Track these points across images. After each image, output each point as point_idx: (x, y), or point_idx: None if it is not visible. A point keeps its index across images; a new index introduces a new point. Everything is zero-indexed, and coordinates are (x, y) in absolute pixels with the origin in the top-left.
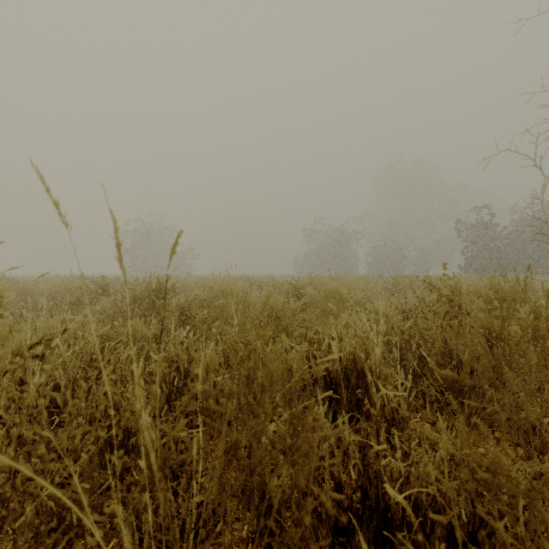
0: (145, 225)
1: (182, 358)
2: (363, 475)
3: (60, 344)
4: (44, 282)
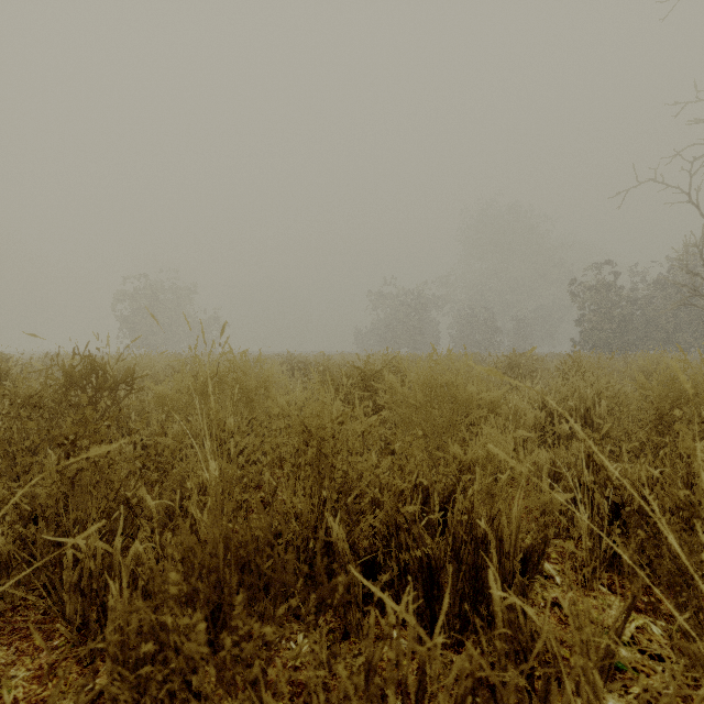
0: (152, 284)
1: None
2: None
3: None
4: None
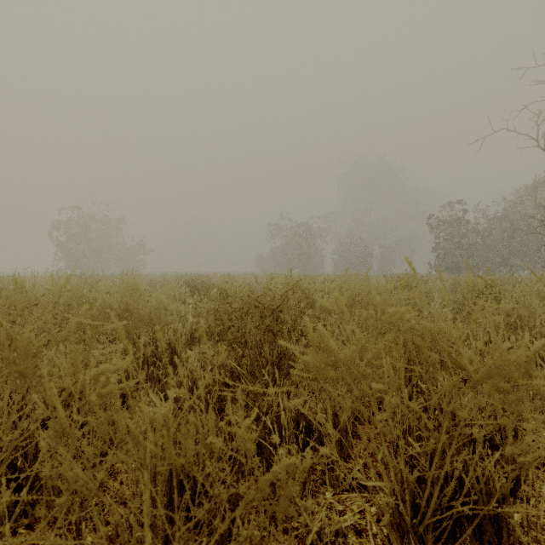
0: (86, 215)
1: None
2: None
3: None
4: None
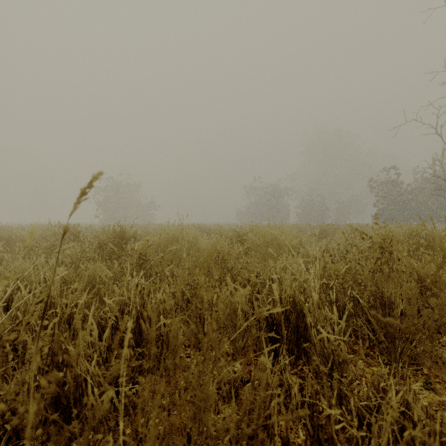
0: (115, 182)
1: (134, 301)
2: (313, 436)
3: (22, 288)
4: (25, 230)
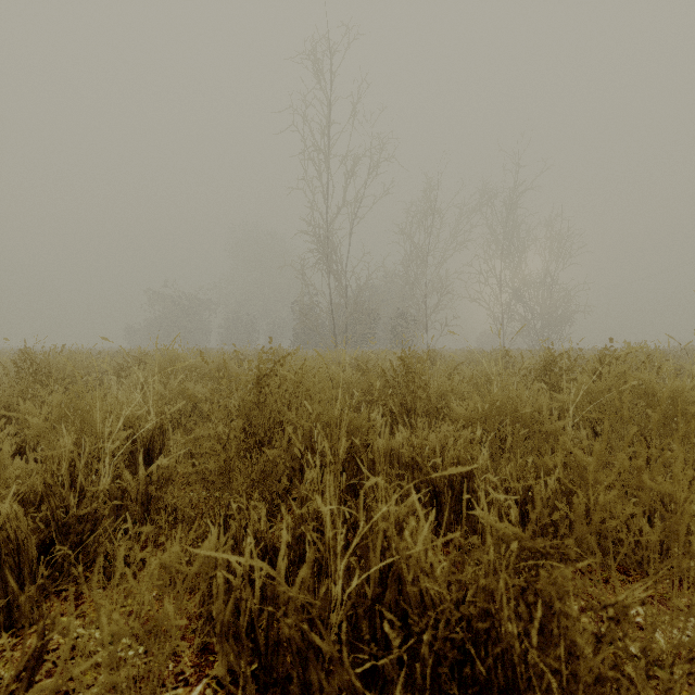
0: None
1: None
2: None
3: None
4: None
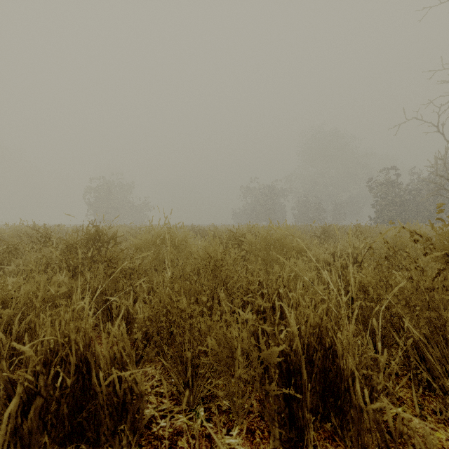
0: (107, 182)
1: (74, 340)
2: None
3: None
4: None
